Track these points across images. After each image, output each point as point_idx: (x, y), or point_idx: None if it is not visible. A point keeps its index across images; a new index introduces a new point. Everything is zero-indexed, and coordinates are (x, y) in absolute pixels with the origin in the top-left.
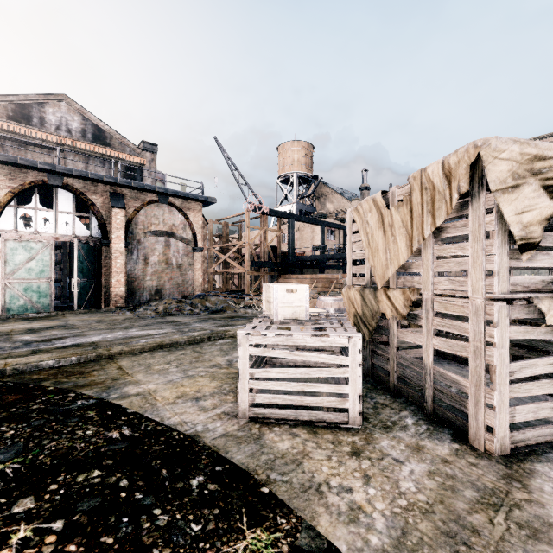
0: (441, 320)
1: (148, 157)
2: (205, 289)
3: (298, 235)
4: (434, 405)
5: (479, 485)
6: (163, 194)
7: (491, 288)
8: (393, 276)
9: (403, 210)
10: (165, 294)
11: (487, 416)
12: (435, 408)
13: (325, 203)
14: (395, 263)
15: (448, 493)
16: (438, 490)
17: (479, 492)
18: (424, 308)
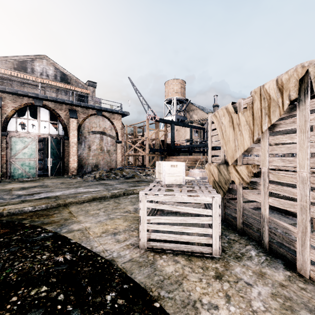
0: (274, 186)
1: (91, 90)
2: (123, 164)
3: (176, 133)
4: (269, 242)
5: (310, 306)
6: (99, 110)
7: (314, 165)
8: (240, 156)
9: (247, 114)
10: (100, 167)
11: (311, 254)
12: (270, 244)
13: (192, 115)
14: (241, 149)
15: (289, 313)
16: (281, 309)
17: (312, 313)
18: (262, 178)
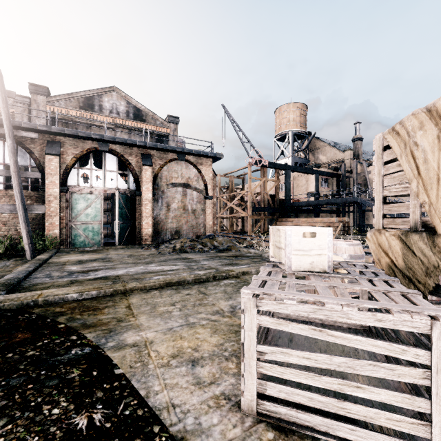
0: None
1: (172, 128)
2: (214, 230)
3: (293, 184)
4: None
5: None
6: (181, 153)
7: None
8: None
9: None
10: (182, 234)
11: None
12: None
13: (318, 155)
14: None
15: None
16: None
17: None
18: None
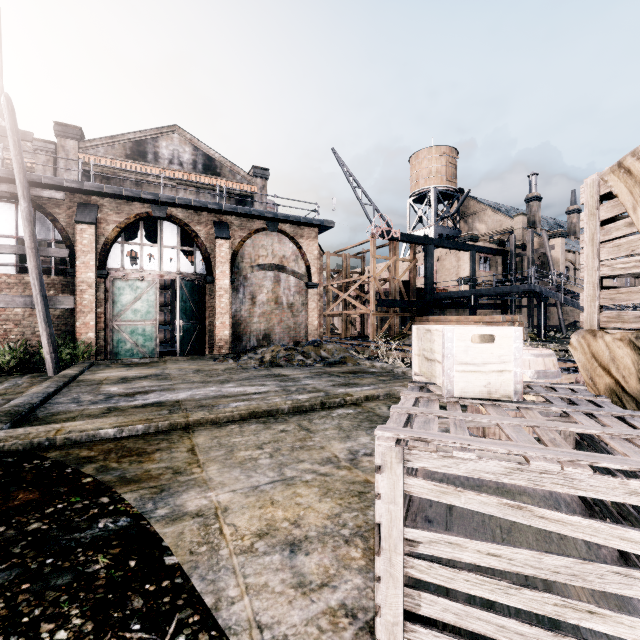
0: None
1: (258, 184)
2: (320, 333)
3: (437, 266)
4: None
5: None
6: (272, 220)
7: None
8: None
9: None
10: (274, 339)
11: None
12: None
13: (473, 223)
14: None
15: None
16: None
17: None
18: None
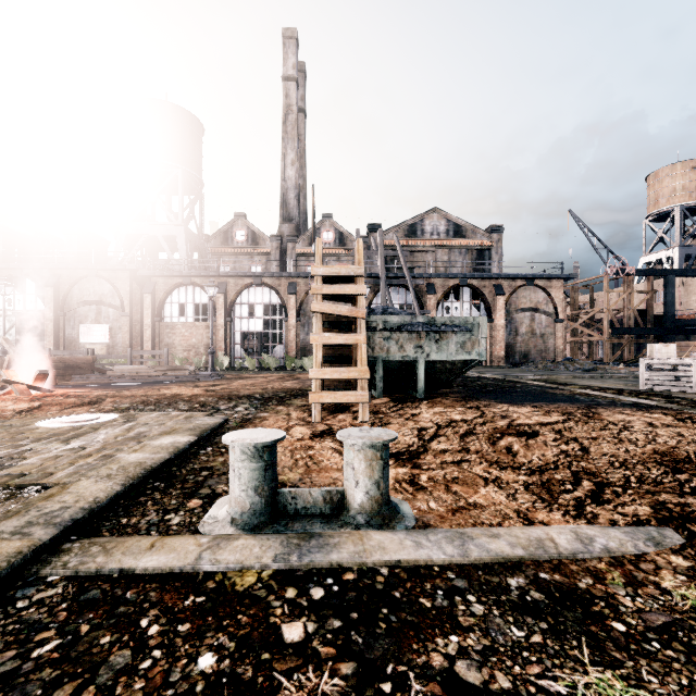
0: None
1: (495, 239)
2: (564, 355)
3: (682, 291)
4: None
5: None
6: (530, 279)
7: None
8: None
9: None
10: (530, 358)
11: None
12: None
13: None
14: None
15: None
16: None
17: None
18: None
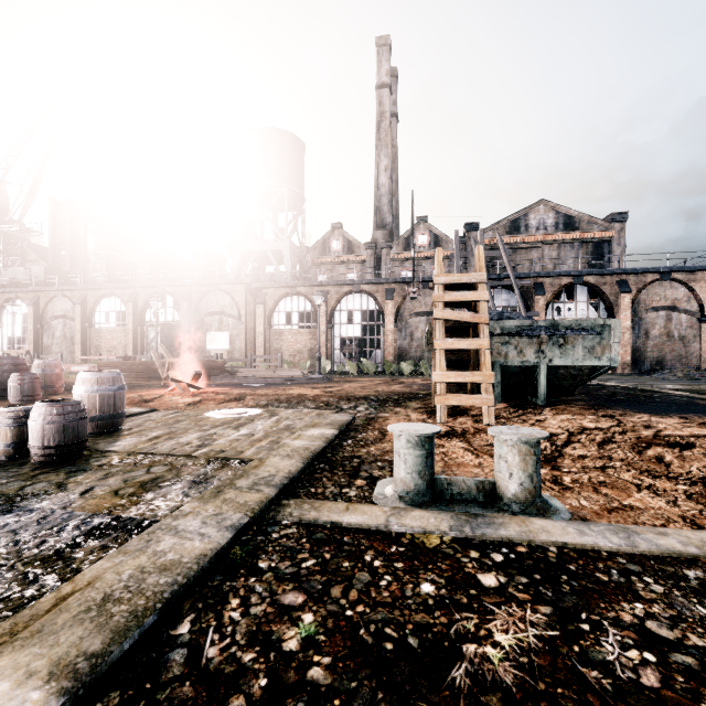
0: None
1: (616, 228)
2: None
3: None
4: None
5: None
6: (665, 272)
7: None
8: None
9: None
10: (665, 365)
11: None
12: None
13: None
14: None
15: None
16: None
17: None
18: None
